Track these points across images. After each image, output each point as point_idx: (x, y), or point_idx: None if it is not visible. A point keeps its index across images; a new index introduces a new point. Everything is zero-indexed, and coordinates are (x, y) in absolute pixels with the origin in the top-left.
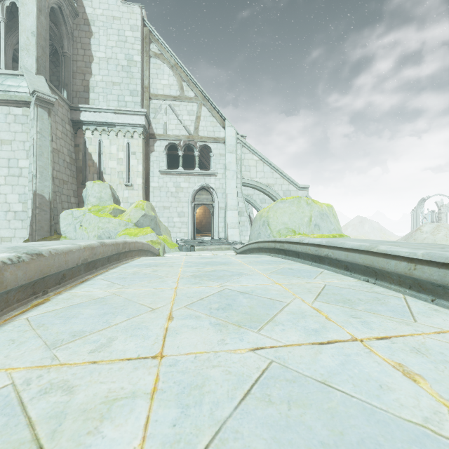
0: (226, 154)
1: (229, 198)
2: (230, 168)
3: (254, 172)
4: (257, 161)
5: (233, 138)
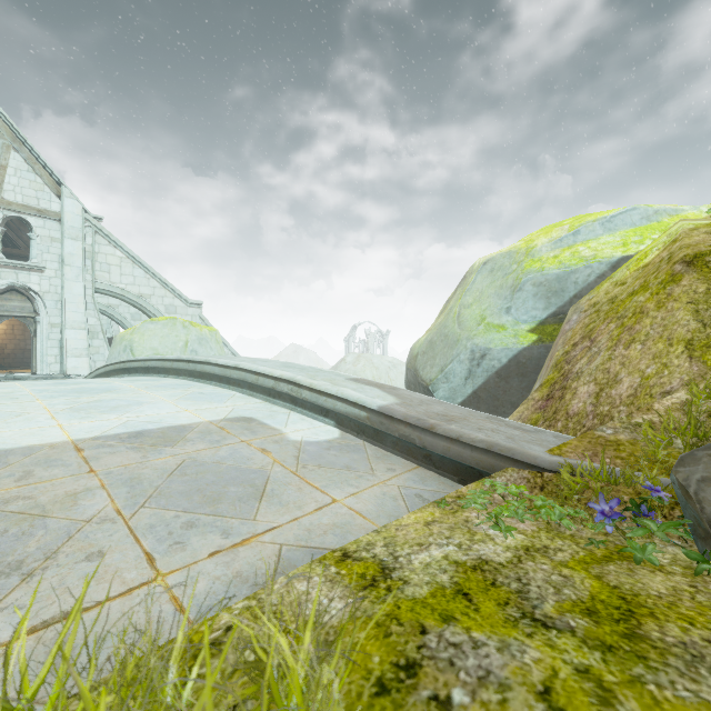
0: (65, 240)
1: (69, 309)
2: (72, 262)
3: (117, 275)
4: (122, 258)
5: (79, 217)
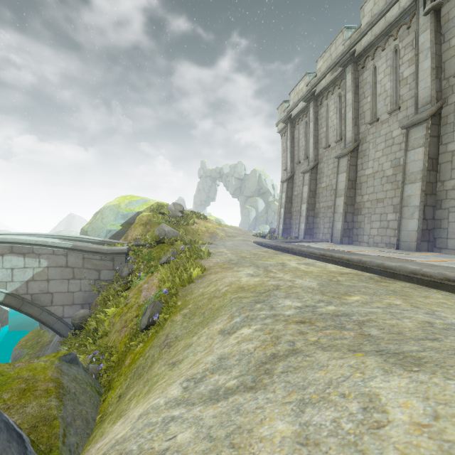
0: None
1: None
2: None
3: None
4: None
5: None
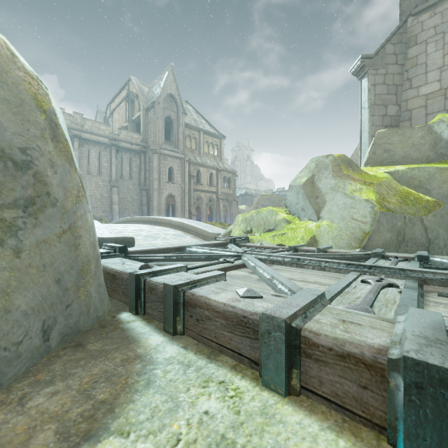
0: None
1: None
2: None
3: None
4: None
5: None
